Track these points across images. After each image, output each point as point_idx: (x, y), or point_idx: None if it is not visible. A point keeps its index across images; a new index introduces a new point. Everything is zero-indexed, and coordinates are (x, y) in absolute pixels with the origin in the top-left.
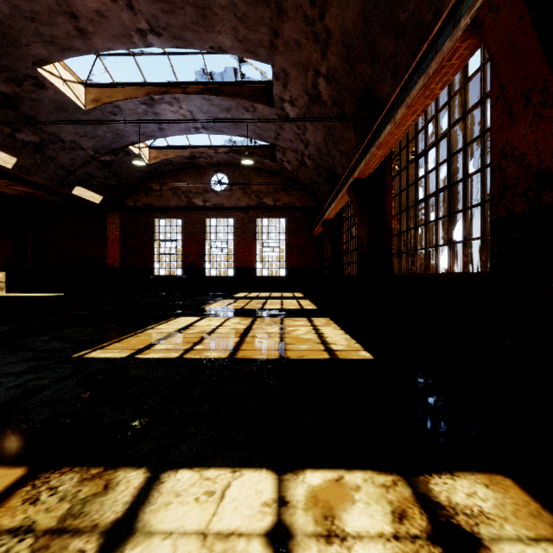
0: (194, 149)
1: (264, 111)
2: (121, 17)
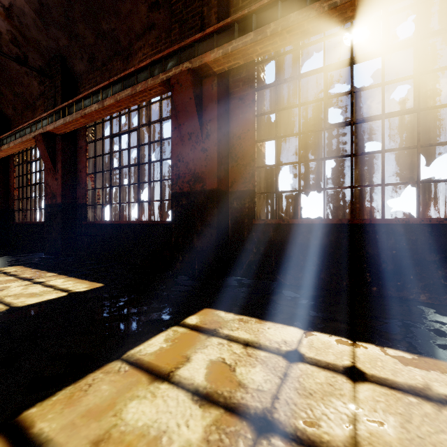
0: None
1: None
2: None
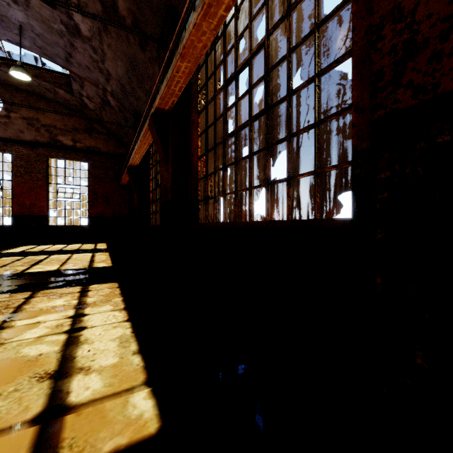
0: None
1: (43, 12)
2: None
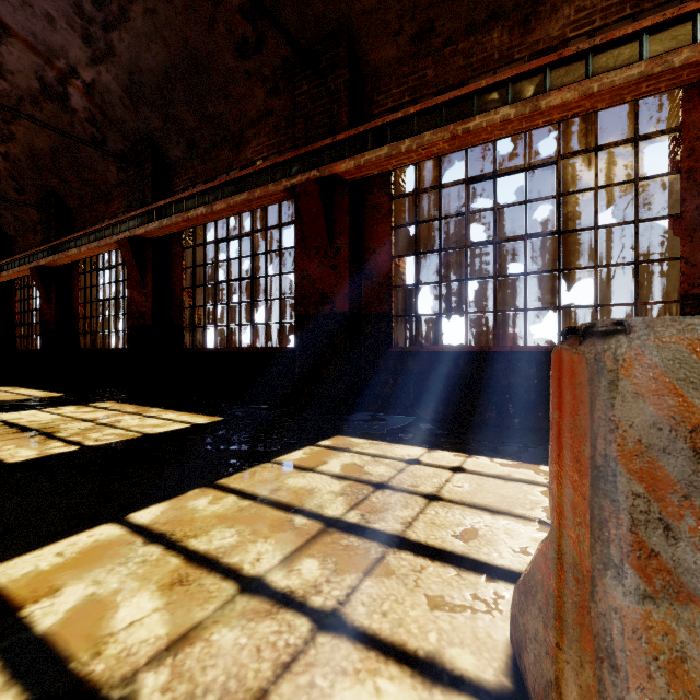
0: None
1: None
2: None
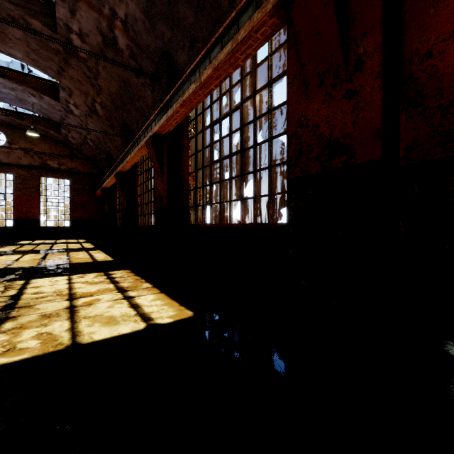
0: None
1: (51, 102)
2: None
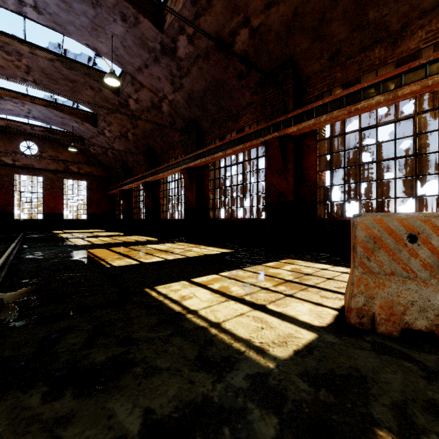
0: (11, 121)
1: (89, 127)
2: (16, 72)
